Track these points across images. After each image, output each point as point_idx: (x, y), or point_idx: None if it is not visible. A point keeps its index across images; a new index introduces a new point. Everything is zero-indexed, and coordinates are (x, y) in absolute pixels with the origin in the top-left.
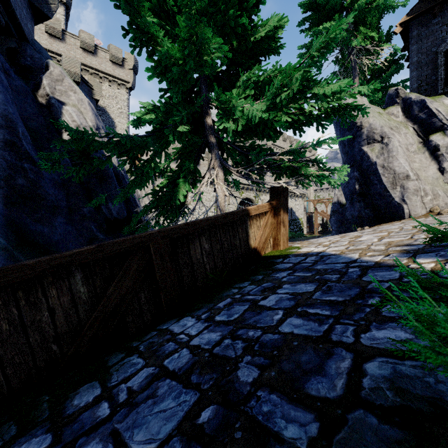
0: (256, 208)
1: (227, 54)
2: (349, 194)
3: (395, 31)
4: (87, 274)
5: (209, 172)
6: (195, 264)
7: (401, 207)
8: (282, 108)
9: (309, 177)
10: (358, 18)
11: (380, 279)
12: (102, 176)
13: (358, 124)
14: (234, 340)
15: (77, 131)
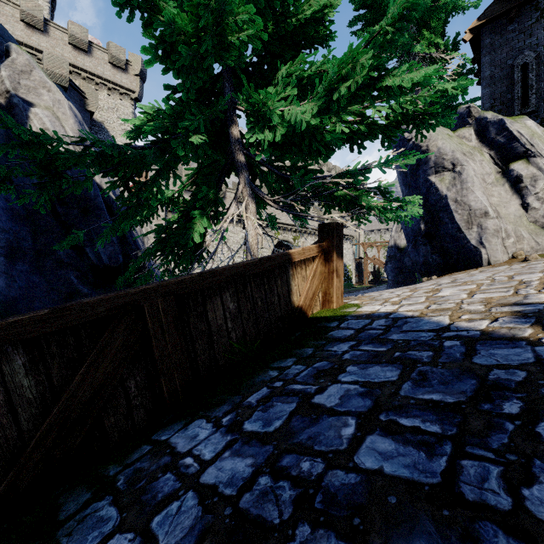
0: (301, 251)
1: (261, 33)
2: (412, 235)
3: (465, 39)
4: (36, 355)
5: (236, 202)
6: (215, 332)
7: (478, 252)
8: (339, 110)
9: (372, 210)
10: (420, 20)
11: (504, 363)
12: (87, 206)
13: (423, 149)
14: (277, 480)
15: (30, 132)
